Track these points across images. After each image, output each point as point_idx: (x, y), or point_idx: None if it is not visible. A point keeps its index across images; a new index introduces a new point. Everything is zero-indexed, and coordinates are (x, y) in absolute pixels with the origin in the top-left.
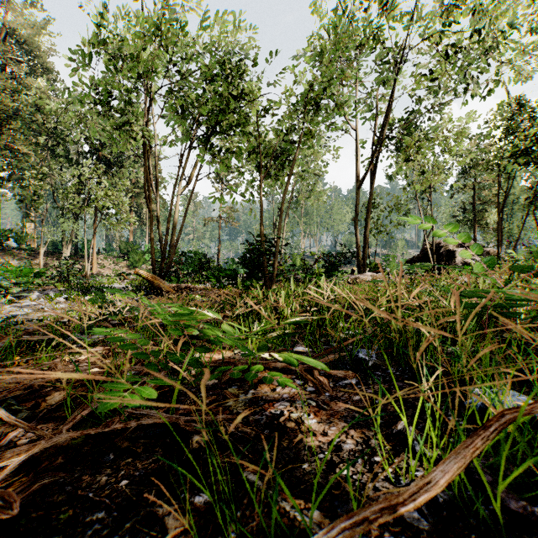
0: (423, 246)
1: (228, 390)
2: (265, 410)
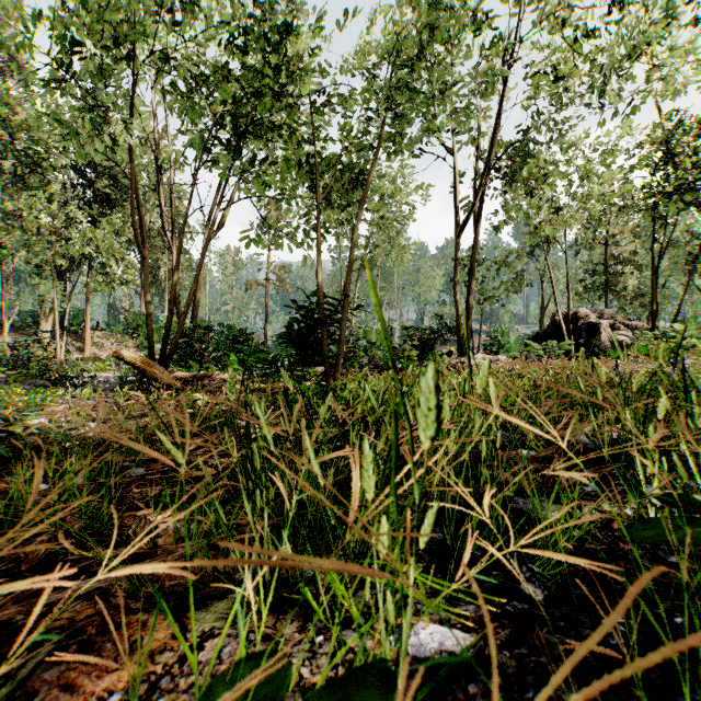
0: (552, 317)
1: None
2: None
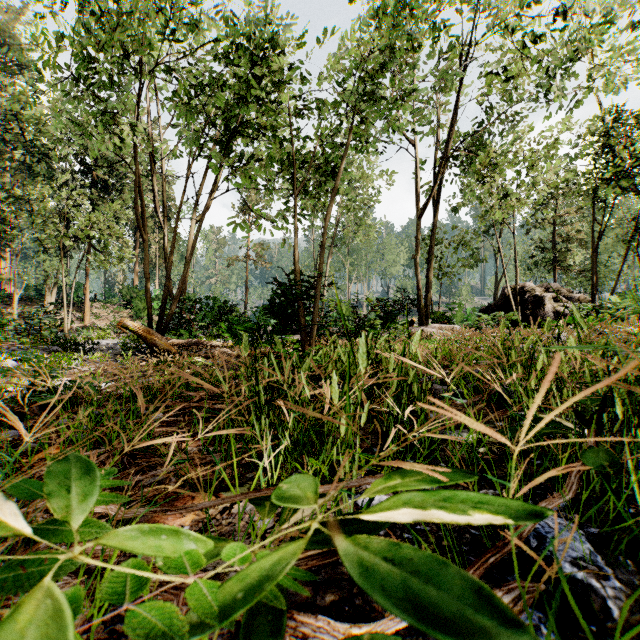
0: (502, 291)
1: None
2: None
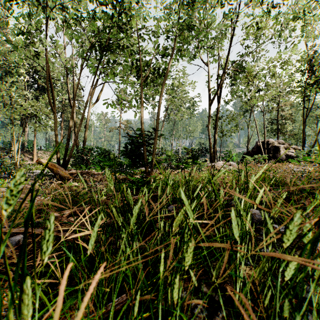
0: (256, 143)
1: None
2: None
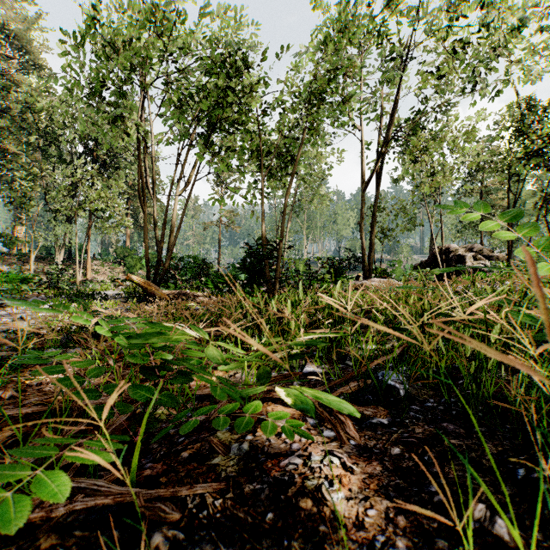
0: (431, 251)
1: (217, 434)
2: (267, 473)
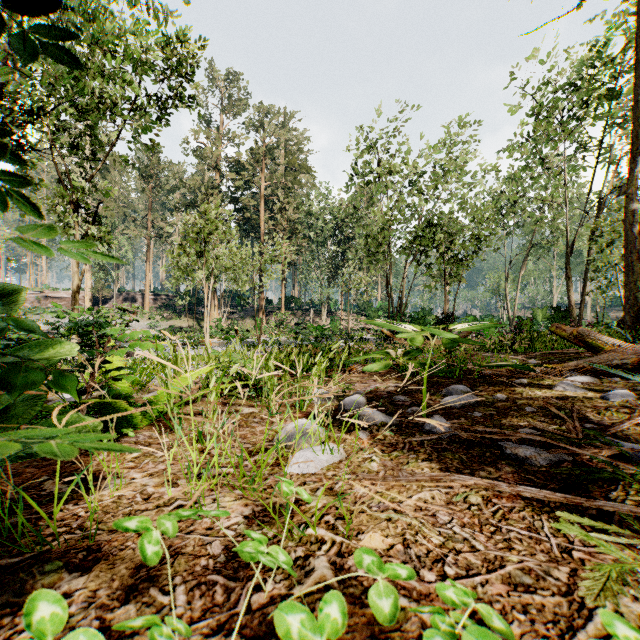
0: None
1: None
2: None
